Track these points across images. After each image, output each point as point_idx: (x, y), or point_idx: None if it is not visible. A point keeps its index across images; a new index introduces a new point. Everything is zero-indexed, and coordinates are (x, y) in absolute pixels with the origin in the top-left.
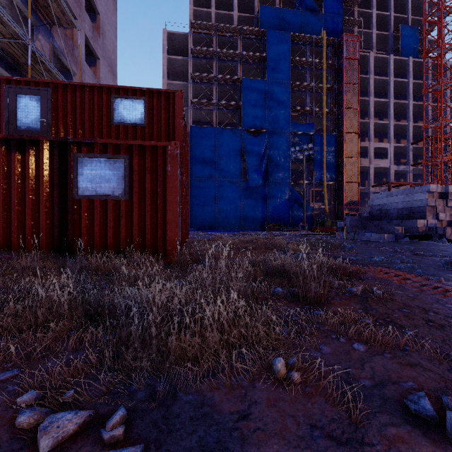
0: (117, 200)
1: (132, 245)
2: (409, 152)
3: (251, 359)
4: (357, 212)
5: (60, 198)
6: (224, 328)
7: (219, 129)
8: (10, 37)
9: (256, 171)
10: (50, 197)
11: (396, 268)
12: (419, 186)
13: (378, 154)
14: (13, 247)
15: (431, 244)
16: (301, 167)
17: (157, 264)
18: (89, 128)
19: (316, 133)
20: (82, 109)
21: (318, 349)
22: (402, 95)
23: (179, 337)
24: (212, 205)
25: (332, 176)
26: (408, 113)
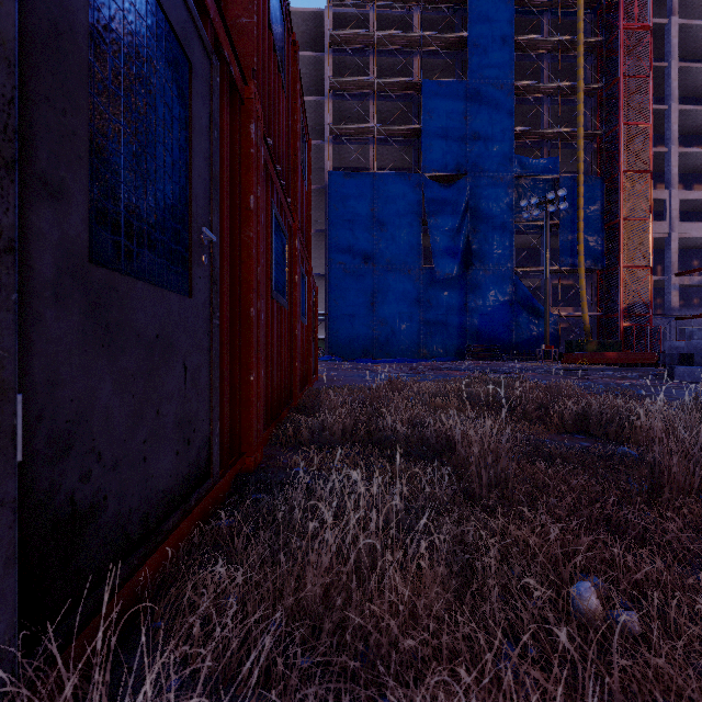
0: None
1: None
2: None
3: None
4: (647, 325)
5: None
6: None
7: (381, 176)
8: None
9: (447, 250)
10: None
11: None
12: None
13: (683, 214)
14: None
15: None
16: (531, 242)
17: None
18: None
19: (564, 176)
20: None
21: None
22: None
23: None
24: (368, 313)
25: (597, 256)
26: None
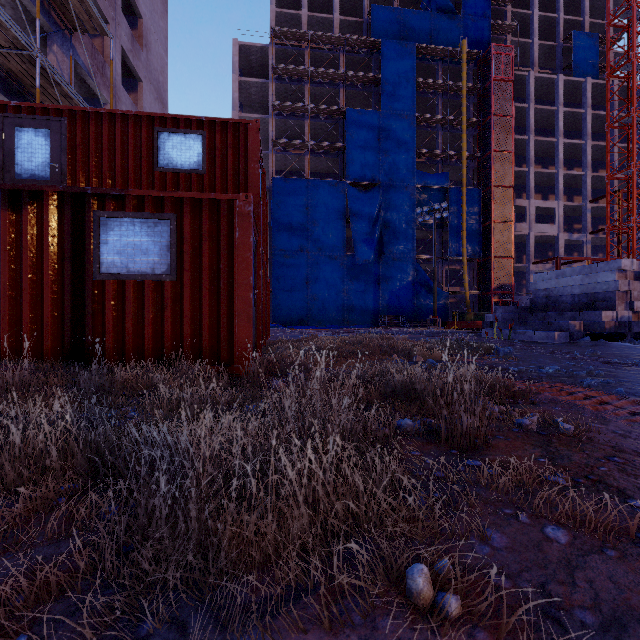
0: (159, 282)
1: (181, 349)
2: (586, 213)
3: (367, 561)
4: (510, 301)
5: (73, 279)
6: (318, 497)
7: (314, 182)
8: (9, 47)
9: (365, 241)
10: (59, 277)
11: (584, 384)
12: (605, 262)
13: (542, 217)
14: (2, 352)
15: (625, 346)
16: (430, 235)
17: (217, 378)
18: (121, 177)
19: (452, 188)
20: (112, 149)
21: (485, 538)
22: (575, 133)
23: (239, 515)
24: (304, 290)
25: (476, 248)
26: (585, 158)
